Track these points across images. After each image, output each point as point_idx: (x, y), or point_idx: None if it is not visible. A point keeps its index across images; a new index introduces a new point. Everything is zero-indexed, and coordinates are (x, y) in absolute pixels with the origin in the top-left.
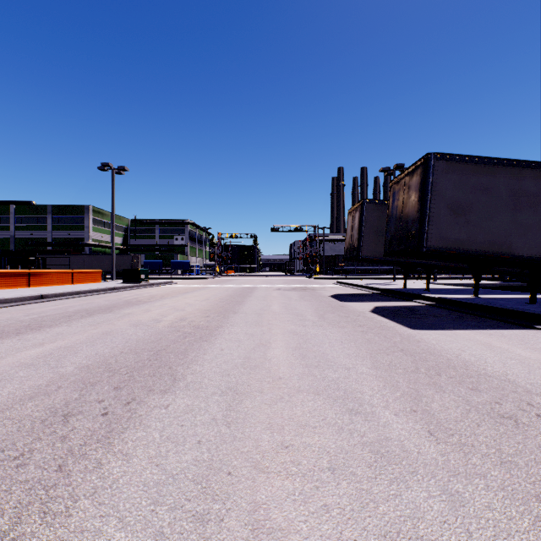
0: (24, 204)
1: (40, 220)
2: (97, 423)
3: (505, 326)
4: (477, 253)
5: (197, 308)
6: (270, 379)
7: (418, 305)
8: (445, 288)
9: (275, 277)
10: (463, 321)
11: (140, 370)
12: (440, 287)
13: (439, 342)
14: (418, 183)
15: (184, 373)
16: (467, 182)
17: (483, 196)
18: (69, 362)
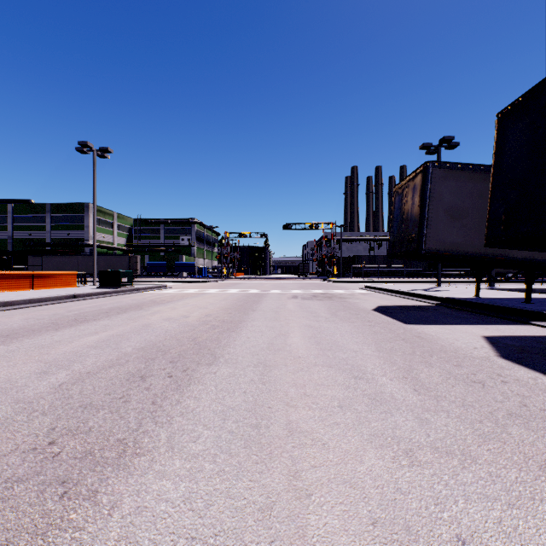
0: (22, 202)
1: (39, 219)
2: None
3: None
4: None
5: (149, 340)
6: None
7: None
8: (541, 298)
9: (287, 280)
10: None
11: None
12: None
13: None
14: None
15: None
16: None
17: None
18: None
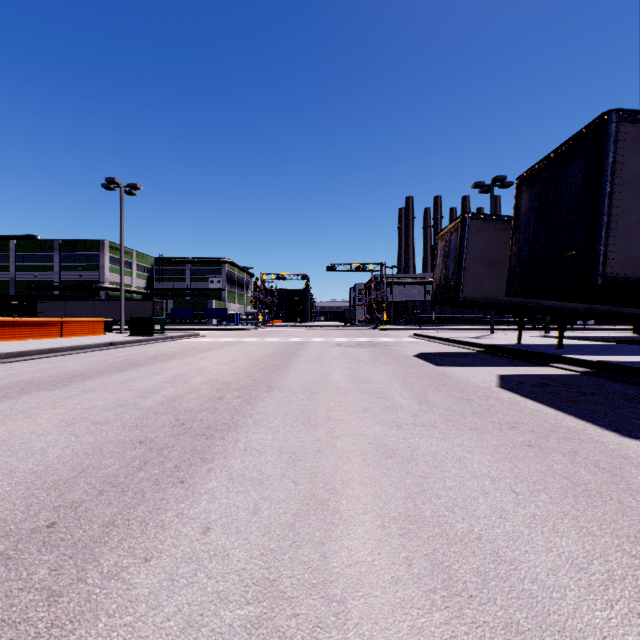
0: (26, 239)
1: (46, 258)
2: None
3: None
4: None
5: (211, 378)
6: None
7: (566, 373)
8: (580, 344)
9: (331, 328)
10: None
11: None
12: (570, 343)
13: None
14: (582, 167)
15: None
16: None
17: None
18: None
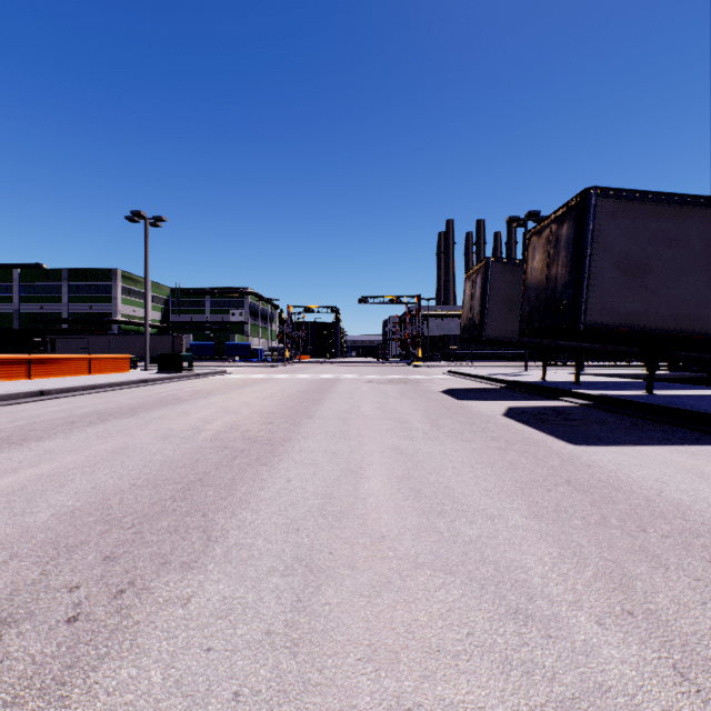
0: (31, 267)
1: (53, 289)
2: (52, 644)
3: (708, 440)
4: (658, 331)
5: (256, 409)
6: (367, 538)
7: (569, 405)
8: (600, 381)
9: (363, 365)
10: (643, 431)
11: (155, 520)
12: (593, 379)
13: (622, 468)
14: (571, 231)
15: (226, 526)
16: (644, 229)
17: (667, 250)
18: (46, 503)
